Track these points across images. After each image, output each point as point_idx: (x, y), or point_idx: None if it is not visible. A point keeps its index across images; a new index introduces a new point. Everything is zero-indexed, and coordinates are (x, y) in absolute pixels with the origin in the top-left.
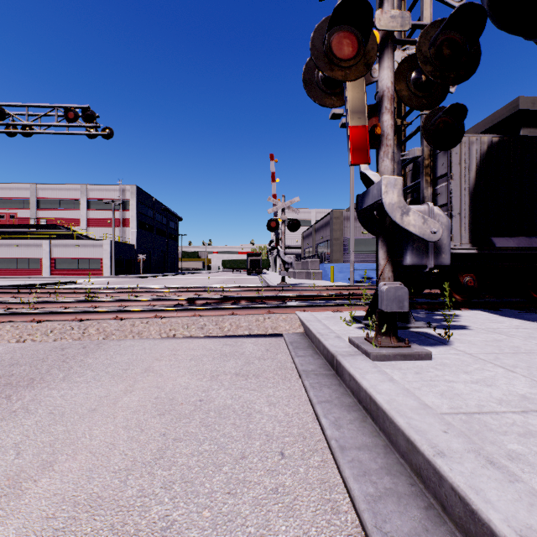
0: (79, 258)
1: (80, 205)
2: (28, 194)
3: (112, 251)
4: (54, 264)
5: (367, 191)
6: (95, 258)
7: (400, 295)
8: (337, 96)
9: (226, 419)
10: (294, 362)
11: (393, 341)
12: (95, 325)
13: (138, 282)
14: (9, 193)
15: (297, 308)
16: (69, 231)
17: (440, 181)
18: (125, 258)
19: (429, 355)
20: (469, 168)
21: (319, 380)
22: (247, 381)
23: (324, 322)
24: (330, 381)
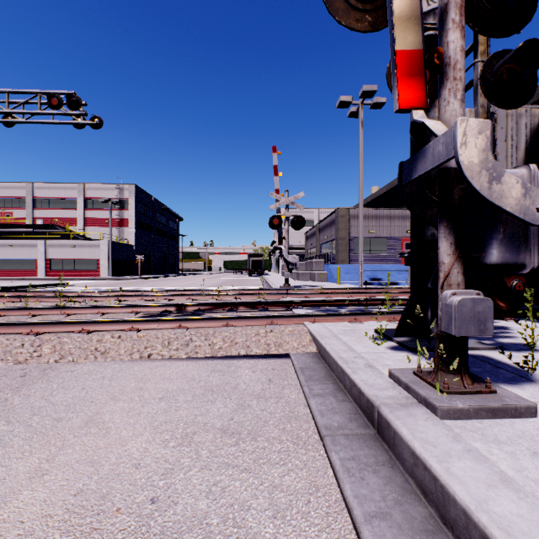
0: (75, 259)
1: (77, 204)
2: (24, 193)
3: (109, 251)
4: (50, 265)
5: (421, 152)
6: (91, 259)
7: (481, 312)
8: (373, 15)
9: None
10: (308, 405)
11: (466, 382)
12: (51, 341)
13: (134, 283)
14: (5, 192)
15: (306, 318)
16: (65, 231)
17: None
18: (123, 258)
19: (531, 409)
20: (517, 146)
21: (354, 451)
22: (237, 447)
23: (343, 339)
24: (373, 454)
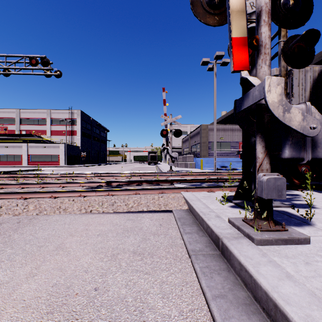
0: (45, 155)
1: (46, 122)
2: (15, 115)
3: (65, 150)
4: (30, 158)
5: (246, 94)
6: (55, 155)
7: (279, 185)
8: (219, 16)
9: (117, 321)
10: (182, 238)
11: (271, 225)
12: (34, 203)
13: (80, 169)
14: (3, 115)
15: (182, 189)
16: (39, 138)
17: None
18: (73, 154)
19: (307, 239)
20: (305, 89)
21: (208, 263)
22: (142, 261)
23: (203, 201)
24: (218, 264)
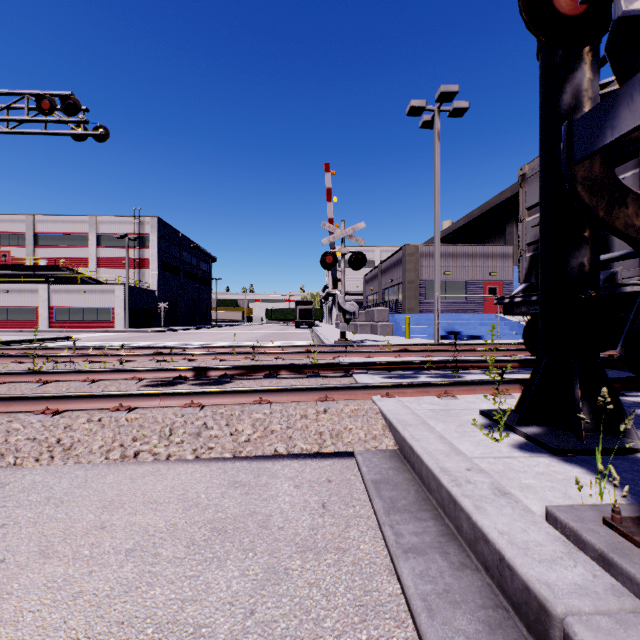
0: (84, 307)
1: (88, 241)
2: (24, 227)
3: (125, 298)
4: (54, 315)
5: (632, 83)
6: (104, 307)
7: None
8: None
9: None
10: (397, 574)
11: None
12: None
13: (154, 337)
14: (0, 226)
15: (375, 390)
16: (73, 273)
17: (618, 170)
18: (143, 306)
19: None
20: None
21: None
22: None
23: (436, 427)
24: None
